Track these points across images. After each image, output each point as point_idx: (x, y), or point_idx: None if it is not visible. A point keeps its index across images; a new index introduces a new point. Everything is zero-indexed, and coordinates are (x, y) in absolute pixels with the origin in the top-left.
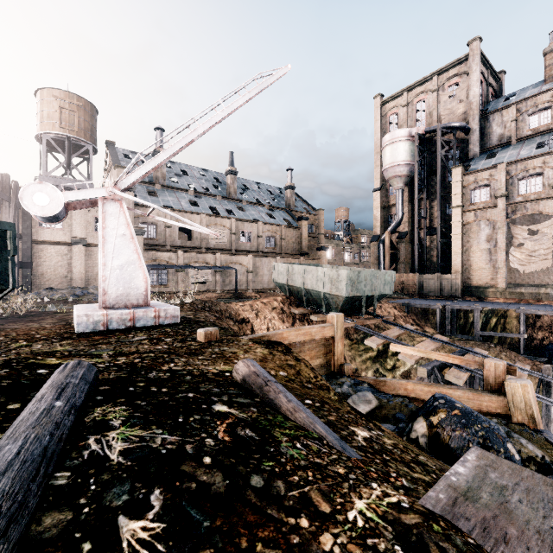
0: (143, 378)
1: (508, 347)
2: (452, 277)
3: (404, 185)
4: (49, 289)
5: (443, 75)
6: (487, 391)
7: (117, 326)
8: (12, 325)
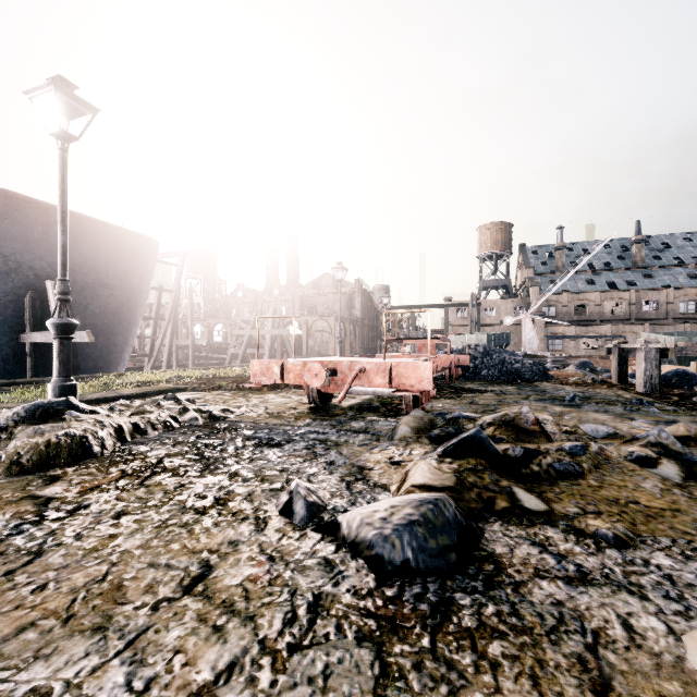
0: None
1: None
2: None
3: None
4: None
5: None
6: None
7: None
8: None
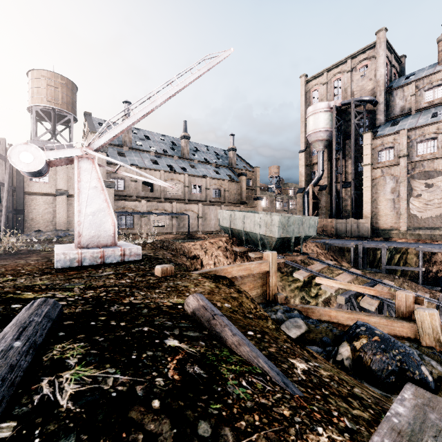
0: (105, 312)
1: (409, 278)
2: (363, 222)
3: (324, 147)
4: (38, 231)
5: (356, 59)
6: (399, 318)
7: (90, 262)
8: (3, 261)
